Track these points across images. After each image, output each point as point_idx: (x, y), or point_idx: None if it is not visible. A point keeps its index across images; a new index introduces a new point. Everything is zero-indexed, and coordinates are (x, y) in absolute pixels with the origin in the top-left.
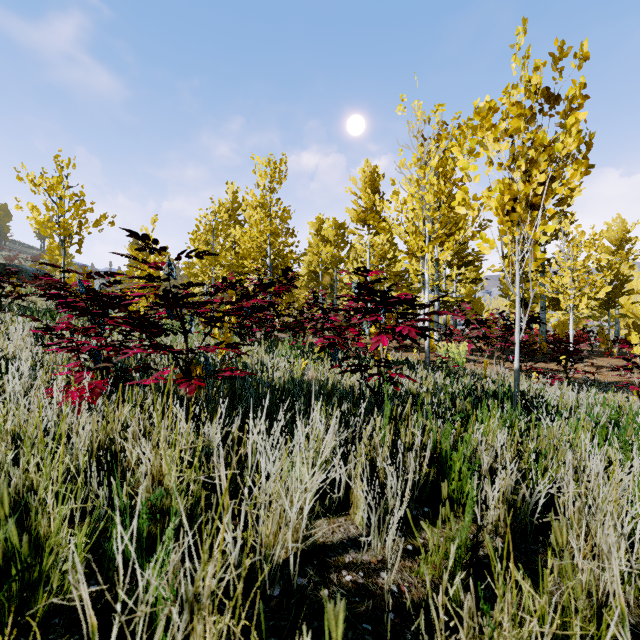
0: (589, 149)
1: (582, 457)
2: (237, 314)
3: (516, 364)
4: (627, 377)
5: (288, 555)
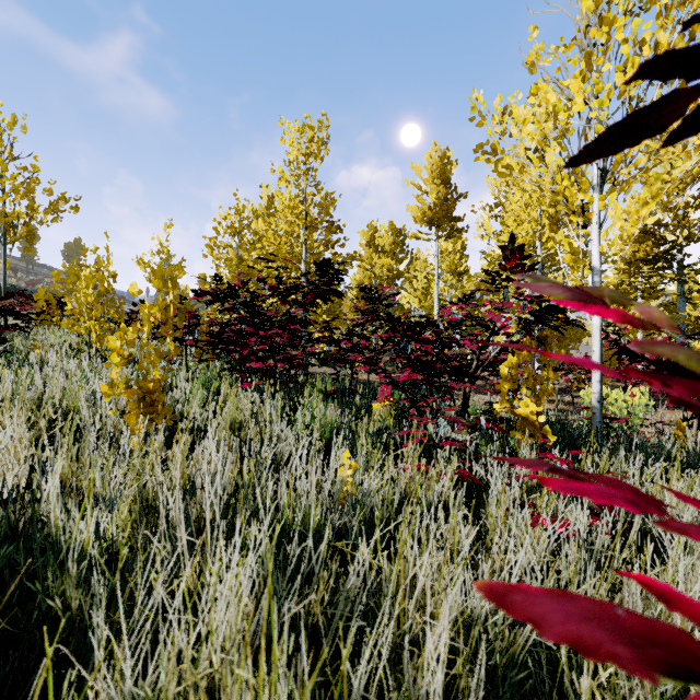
0: None
1: None
2: None
3: None
4: None
5: None
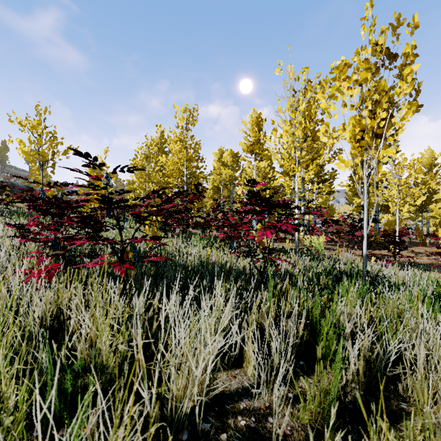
0: (418, 94)
1: (419, 322)
2: (159, 214)
3: (364, 251)
4: (437, 260)
5: (195, 403)
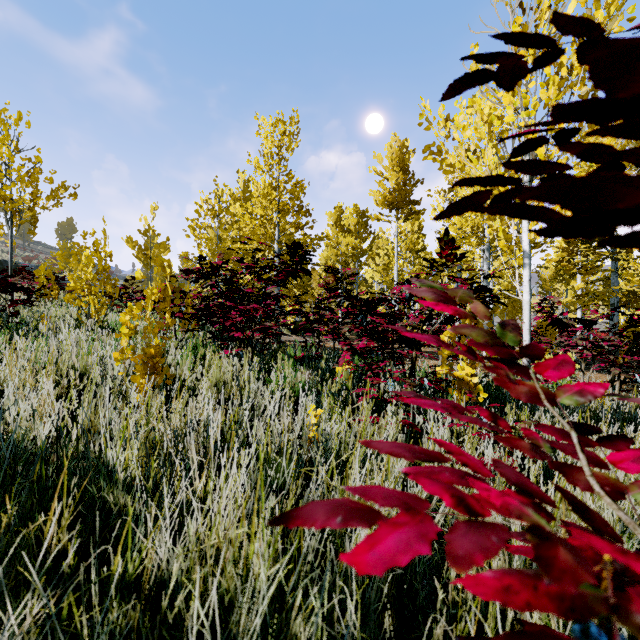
0: None
1: None
2: None
3: None
4: None
5: None
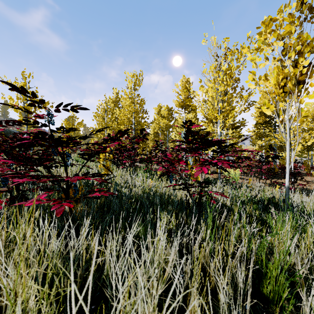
0: None
1: None
2: (103, 152)
3: (287, 184)
4: None
5: None
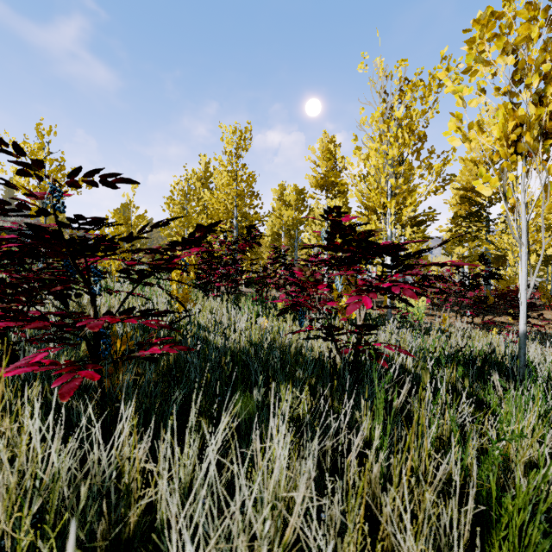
0: None
1: None
2: (166, 266)
3: (522, 329)
4: None
5: None
